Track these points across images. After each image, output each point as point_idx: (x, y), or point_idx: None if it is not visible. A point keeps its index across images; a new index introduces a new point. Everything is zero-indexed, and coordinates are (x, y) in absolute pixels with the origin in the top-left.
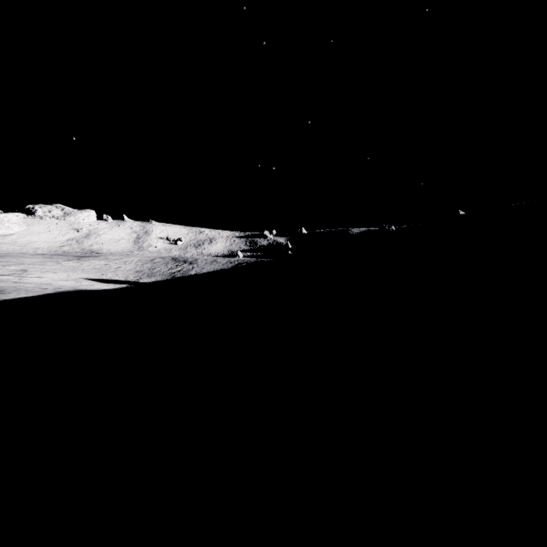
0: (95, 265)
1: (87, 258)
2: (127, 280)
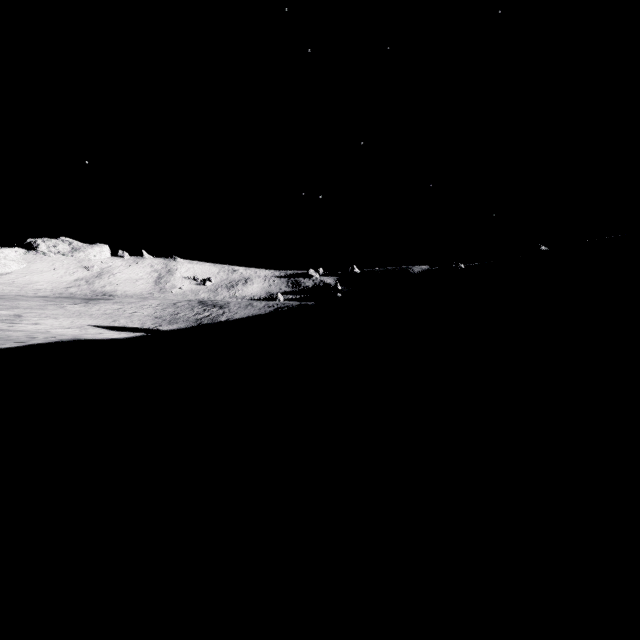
0: (106, 309)
1: (97, 301)
2: (144, 328)
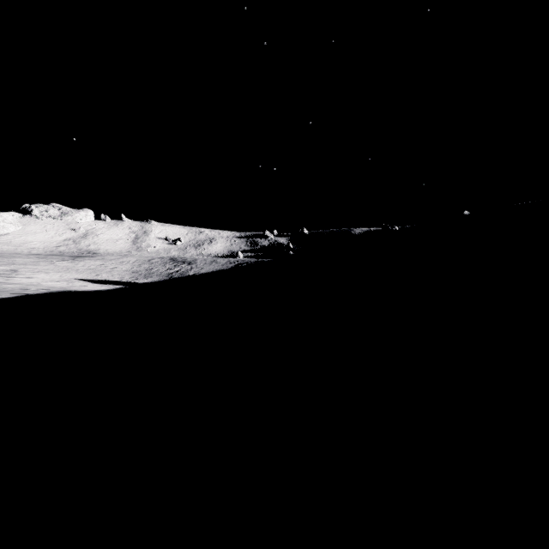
0: (90, 265)
1: (83, 258)
2: (123, 281)
